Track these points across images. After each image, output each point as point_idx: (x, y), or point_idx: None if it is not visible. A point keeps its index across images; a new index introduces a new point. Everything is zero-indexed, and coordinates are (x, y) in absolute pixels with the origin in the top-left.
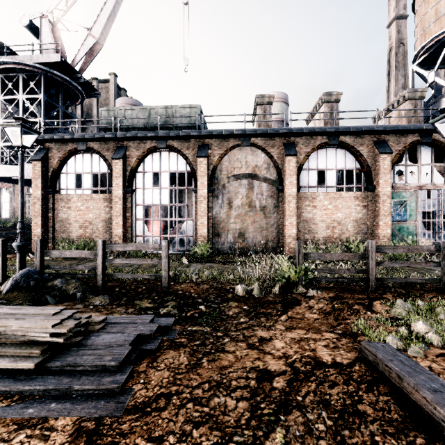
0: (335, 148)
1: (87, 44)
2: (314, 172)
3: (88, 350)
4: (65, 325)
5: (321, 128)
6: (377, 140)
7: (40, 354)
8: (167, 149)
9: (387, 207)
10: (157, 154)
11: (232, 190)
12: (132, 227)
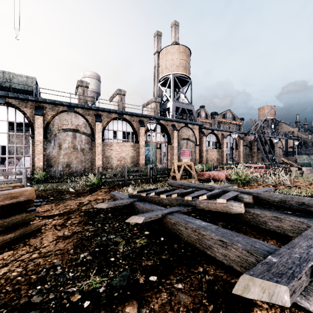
0: (122, 120)
1: None
2: (112, 131)
3: None
4: None
5: (114, 110)
6: (140, 120)
7: None
8: (5, 104)
9: (143, 151)
10: None
11: (62, 138)
12: None
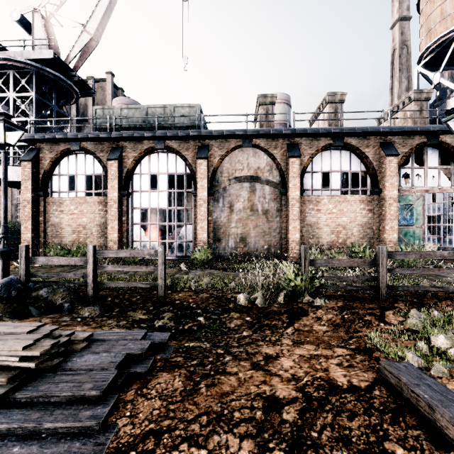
0: (340, 150)
1: (81, 41)
2: (318, 174)
3: (66, 376)
4: (39, 346)
5: (326, 129)
6: (383, 142)
7: (7, 382)
8: (165, 150)
9: (393, 211)
10: (155, 155)
11: (233, 193)
12: (128, 231)
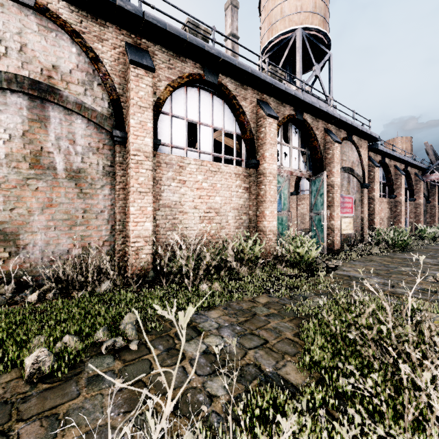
0: (211, 93)
1: None
2: (182, 122)
3: None
4: None
5: (197, 40)
6: (260, 99)
7: None
8: None
9: (273, 191)
10: None
11: None
12: None
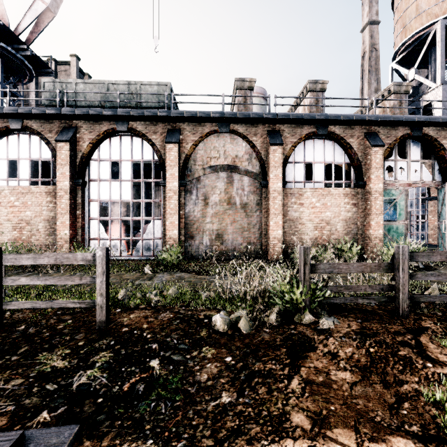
0: (323, 139)
1: (35, 10)
2: (301, 165)
3: None
4: None
5: (310, 115)
6: (367, 132)
7: None
8: (129, 132)
9: (379, 205)
10: (116, 138)
11: (208, 184)
12: (84, 227)
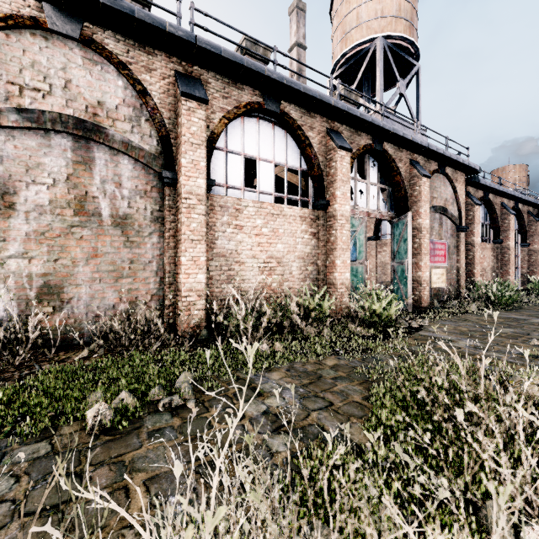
0: (272, 123)
1: None
2: (238, 158)
3: None
4: None
5: (256, 64)
6: (330, 128)
7: None
8: None
9: (346, 236)
10: None
11: (15, 156)
12: None
